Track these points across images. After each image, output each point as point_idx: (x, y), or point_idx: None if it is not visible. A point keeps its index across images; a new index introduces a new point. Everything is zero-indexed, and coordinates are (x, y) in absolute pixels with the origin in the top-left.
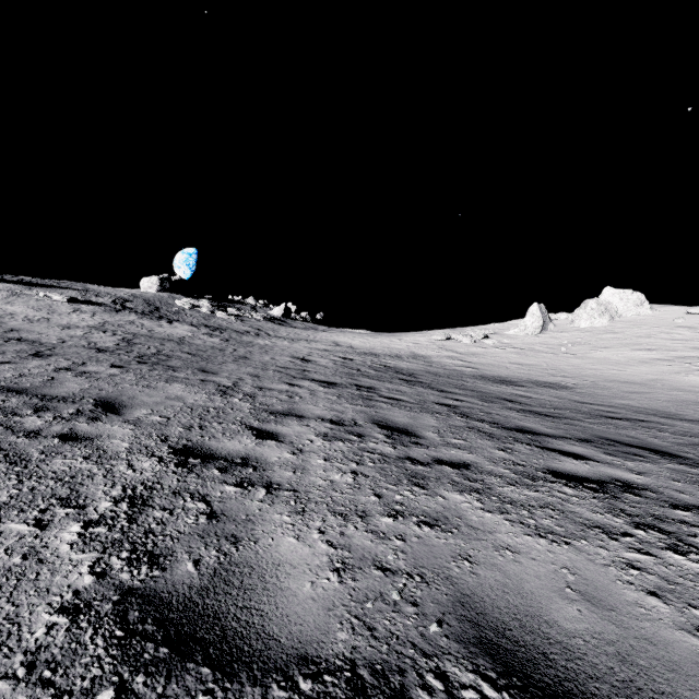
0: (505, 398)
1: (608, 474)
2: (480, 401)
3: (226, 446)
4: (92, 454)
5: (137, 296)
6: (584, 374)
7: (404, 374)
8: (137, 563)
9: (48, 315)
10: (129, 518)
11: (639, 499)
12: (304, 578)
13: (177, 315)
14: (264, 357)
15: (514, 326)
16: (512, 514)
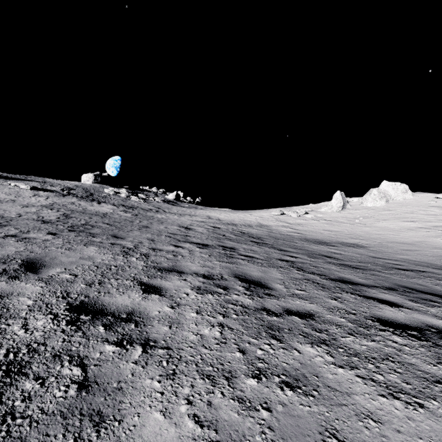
0: (324, 254)
1: (421, 321)
2: (308, 257)
3: (117, 301)
4: None
5: (78, 186)
6: (373, 237)
7: (254, 237)
8: None
9: (15, 198)
10: None
11: None
12: None
13: (104, 198)
14: (160, 226)
15: (324, 205)
16: (361, 369)
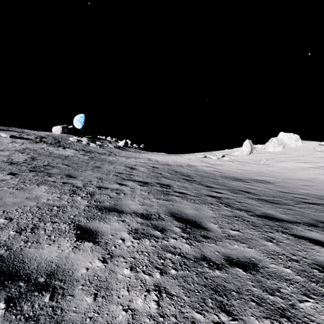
0: (242, 190)
1: None
2: (231, 193)
3: (42, 254)
4: None
5: (49, 135)
6: (276, 175)
7: (185, 175)
8: None
9: None
10: None
11: None
12: None
13: (69, 144)
14: (110, 167)
15: (236, 150)
16: None
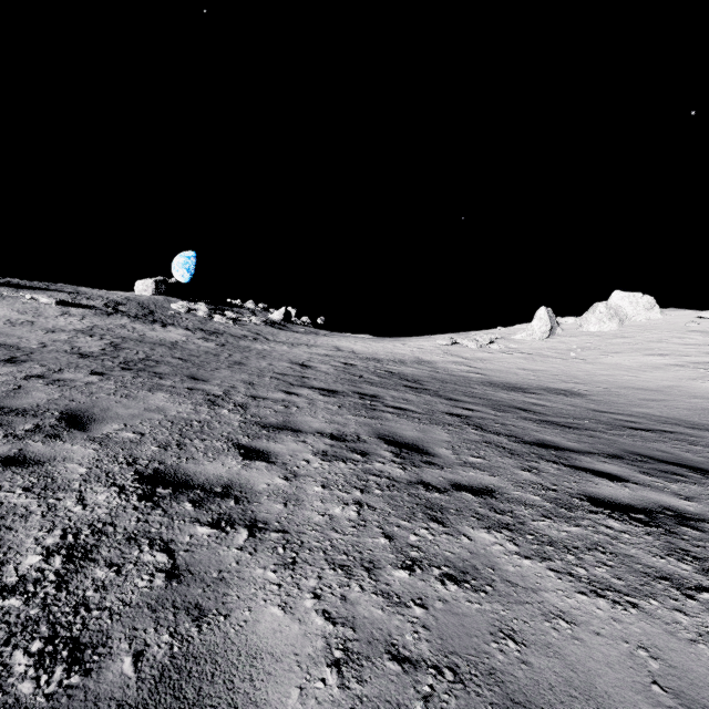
0: (517, 406)
1: (654, 500)
2: (492, 410)
3: (206, 469)
4: (36, 484)
5: (130, 299)
6: (597, 380)
7: (409, 380)
8: (50, 660)
9: (33, 318)
10: (59, 581)
11: (700, 535)
12: (289, 680)
13: (172, 318)
14: (261, 363)
15: (521, 330)
16: (556, 561)
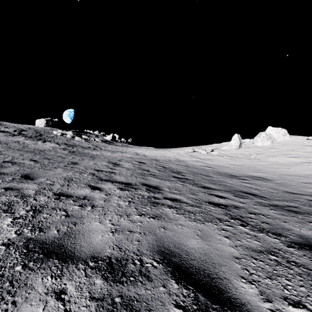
0: (245, 191)
1: None
2: (234, 196)
3: None
4: None
5: (31, 128)
6: (271, 170)
7: (175, 172)
8: None
9: None
10: None
11: None
12: None
13: (51, 138)
14: (89, 163)
15: (225, 145)
16: None
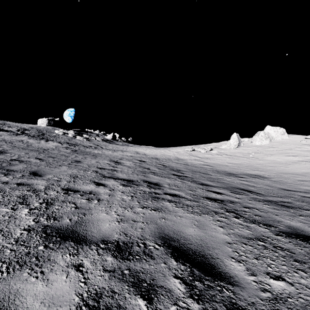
0: (241, 188)
1: None
2: (231, 193)
3: None
4: None
5: (33, 128)
6: (269, 169)
7: (175, 170)
8: None
9: None
10: None
11: None
12: None
13: (53, 137)
14: (92, 161)
15: (224, 144)
16: None
